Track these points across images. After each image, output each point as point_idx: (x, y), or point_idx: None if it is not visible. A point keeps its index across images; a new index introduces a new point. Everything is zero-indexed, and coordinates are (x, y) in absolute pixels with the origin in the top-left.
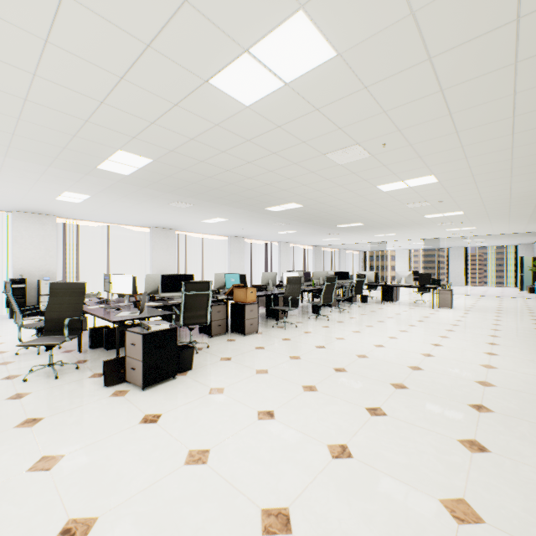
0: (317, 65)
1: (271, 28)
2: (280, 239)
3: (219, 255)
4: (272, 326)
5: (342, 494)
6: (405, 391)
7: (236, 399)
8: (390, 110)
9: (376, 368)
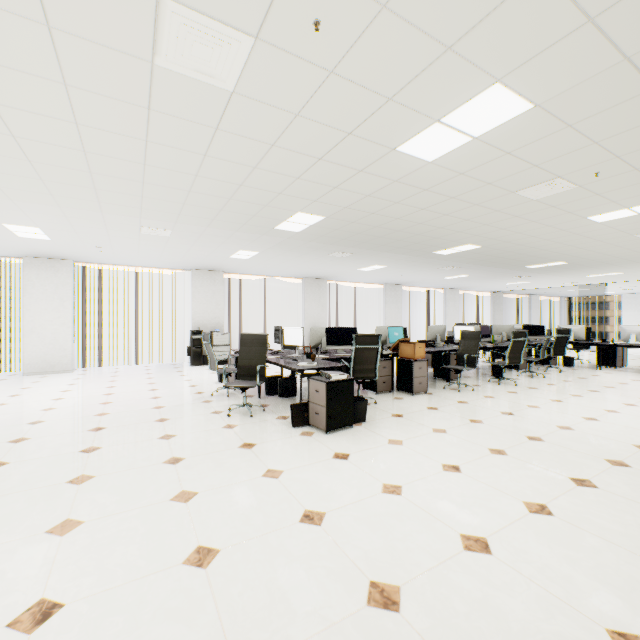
0: (511, 118)
1: (465, 100)
2: (445, 286)
3: (371, 306)
4: (443, 387)
5: (541, 539)
6: (626, 469)
7: (417, 451)
8: (603, 140)
9: (585, 442)
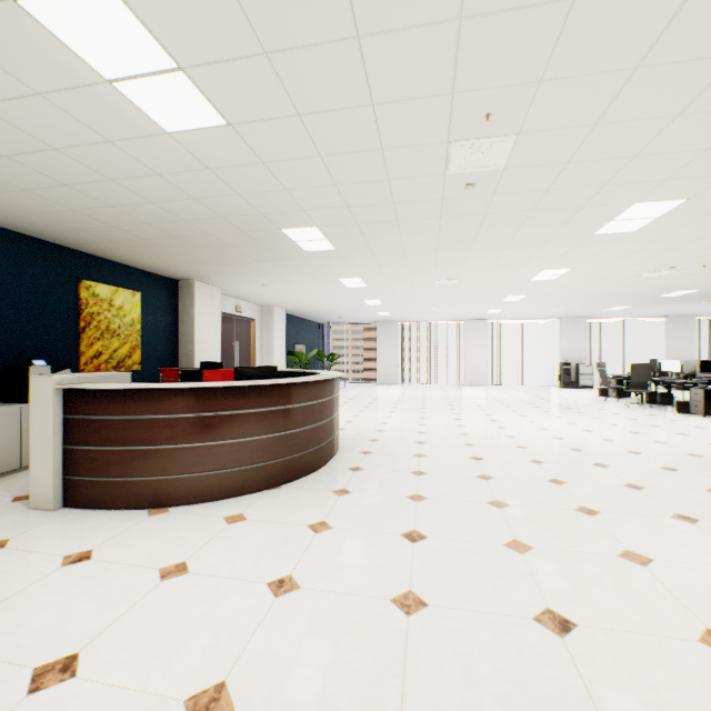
0: None
1: None
2: None
3: None
4: None
5: None
6: None
7: None
8: None
9: None
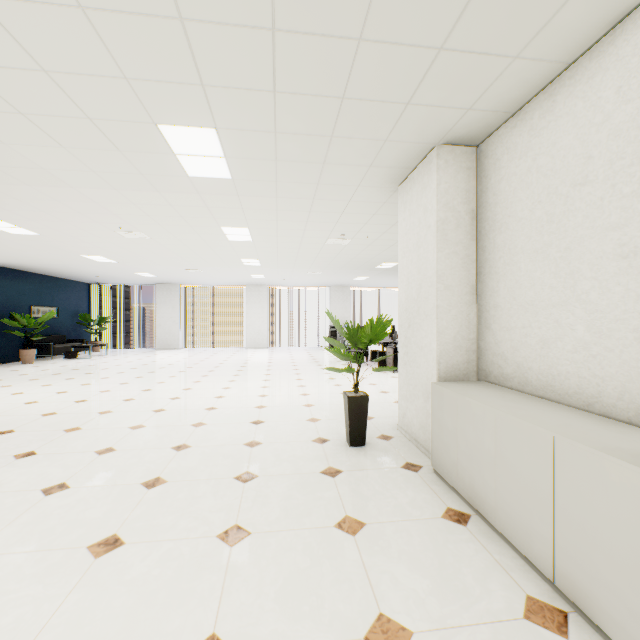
0: None
1: None
2: None
3: None
4: None
5: None
6: None
7: None
8: None
9: None
